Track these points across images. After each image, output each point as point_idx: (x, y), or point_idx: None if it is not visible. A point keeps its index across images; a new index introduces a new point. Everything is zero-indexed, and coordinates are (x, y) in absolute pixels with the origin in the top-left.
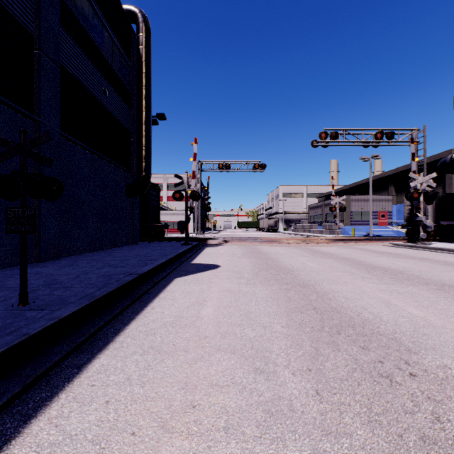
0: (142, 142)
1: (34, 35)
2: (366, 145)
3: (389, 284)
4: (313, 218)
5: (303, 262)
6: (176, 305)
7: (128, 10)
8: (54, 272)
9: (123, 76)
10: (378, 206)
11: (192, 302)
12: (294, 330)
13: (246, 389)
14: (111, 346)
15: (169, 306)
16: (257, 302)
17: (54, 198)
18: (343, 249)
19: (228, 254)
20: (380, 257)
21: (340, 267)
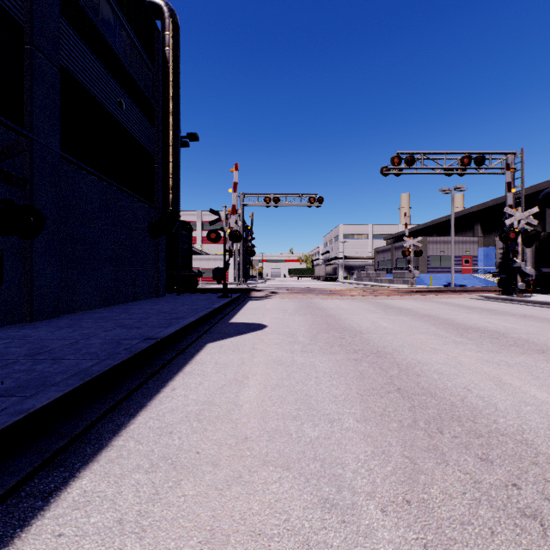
0: (168, 169)
1: (24, 25)
2: (449, 172)
3: (492, 351)
4: (380, 265)
5: (373, 321)
6: (207, 384)
7: (151, 2)
8: (46, 336)
9: (144, 86)
10: (461, 250)
11: (228, 380)
12: (374, 427)
13: (310, 544)
14: (103, 455)
15: (197, 386)
16: (317, 380)
17: (32, 236)
18: (422, 303)
19: (277, 309)
20: (471, 313)
21: (422, 327)
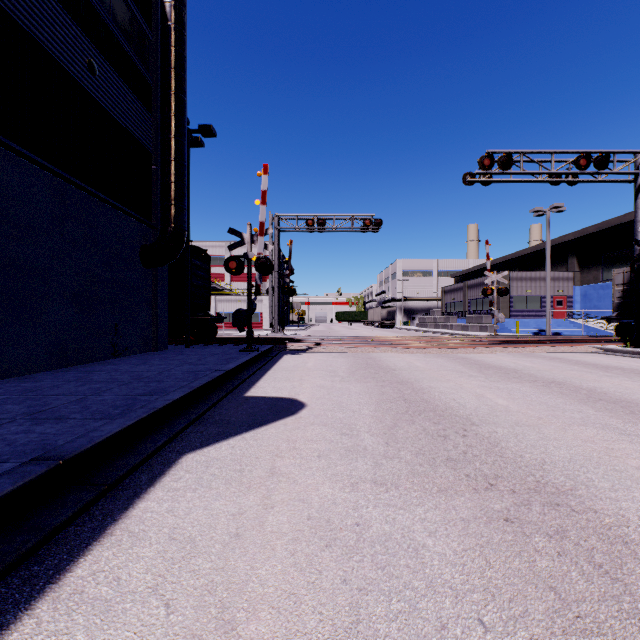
0: (169, 170)
1: None
2: (557, 180)
3: None
4: (449, 307)
5: (477, 394)
6: None
7: None
8: None
9: (134, 53)
10: (552, 288)
11: None
12: None
13: None
14: None
15: None
16: None
17: None
18: (525, 359)
19: (322, 370)
20: (616, 378)
21: (568, 407)
